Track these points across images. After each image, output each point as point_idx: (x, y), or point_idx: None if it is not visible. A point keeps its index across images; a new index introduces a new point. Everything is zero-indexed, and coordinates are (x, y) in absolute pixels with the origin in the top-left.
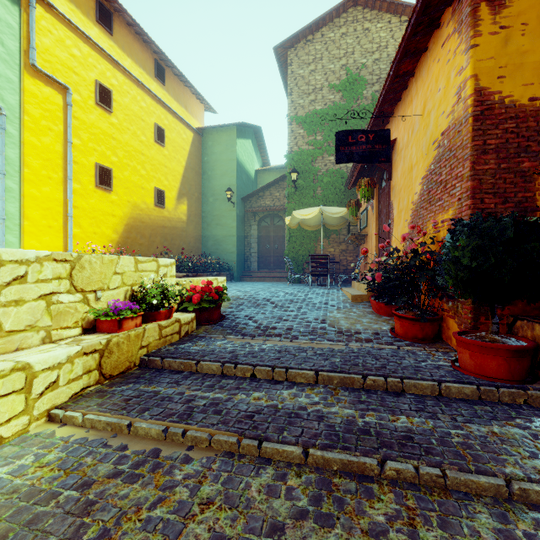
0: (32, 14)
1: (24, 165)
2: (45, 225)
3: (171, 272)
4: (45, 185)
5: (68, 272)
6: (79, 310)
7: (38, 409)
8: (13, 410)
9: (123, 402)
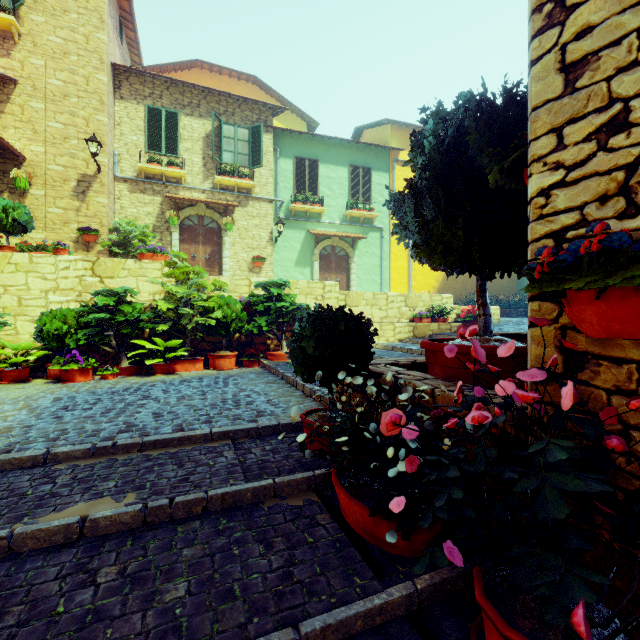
0: (394, 173)
1: (391, 253)
2: (399, 282)
3: (450, 302)
4: (399, 260)
5: (404, 300)
6: (408, 313)
7: (396, 337)
8: (391, 335)
9: (418, 339)
